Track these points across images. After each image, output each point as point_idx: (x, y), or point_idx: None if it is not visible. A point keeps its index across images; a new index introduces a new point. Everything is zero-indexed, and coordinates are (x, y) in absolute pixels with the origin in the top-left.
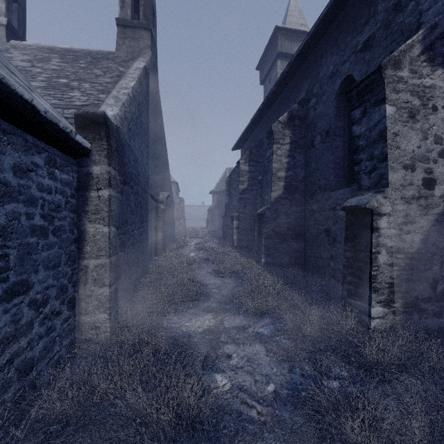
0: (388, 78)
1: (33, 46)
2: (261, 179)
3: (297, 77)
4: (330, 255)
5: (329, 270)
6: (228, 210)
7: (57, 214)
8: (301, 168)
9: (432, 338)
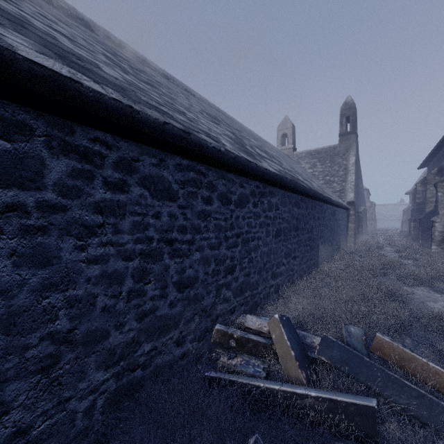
0: (439, 185)
1: (303, 153)
2: None
3: None
4: None
5: None
6: (414, 214)
7: (345, 222)
8: None
9: (443, 251)
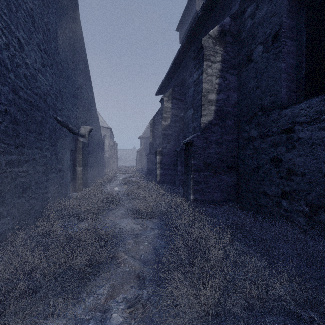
0: None
1: None
2: (183, 116)
3: None
4: (282, 191)
5: (280, 210)
6: (152, 148)
7: None
8: (233, 92)
9: None
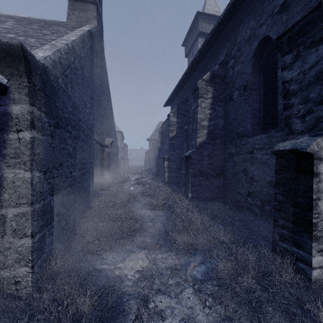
0: None
1: None
2: (186, 128)
3: (217, 44)
4: (248, 192)
5: (247, 204)
6: (160, 153)
7: None
8: (221, 119)
9: None
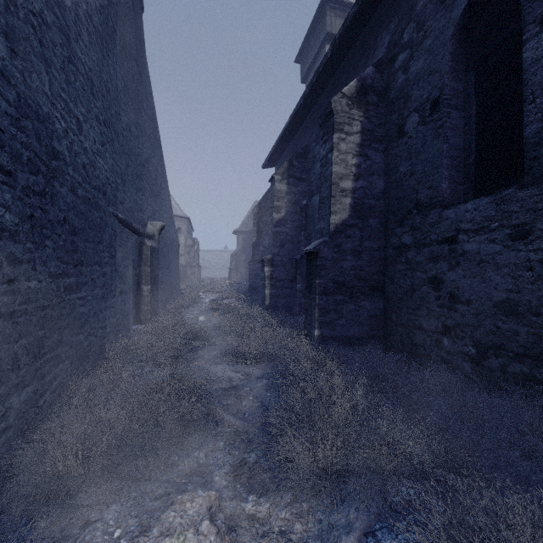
0: None
1: None
2: (305, 204)
3: (370, 28)
4: (443, 326)
5: (441, 352)
6: (257, 253)
7: None
8: (379, 176)
9: None
